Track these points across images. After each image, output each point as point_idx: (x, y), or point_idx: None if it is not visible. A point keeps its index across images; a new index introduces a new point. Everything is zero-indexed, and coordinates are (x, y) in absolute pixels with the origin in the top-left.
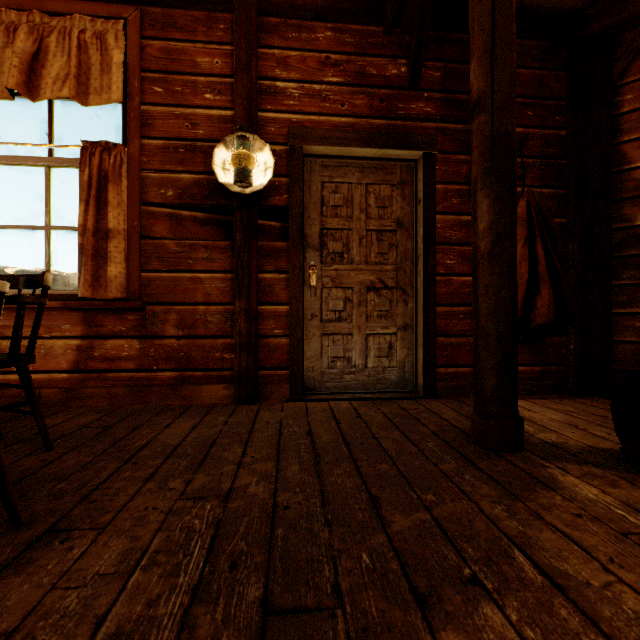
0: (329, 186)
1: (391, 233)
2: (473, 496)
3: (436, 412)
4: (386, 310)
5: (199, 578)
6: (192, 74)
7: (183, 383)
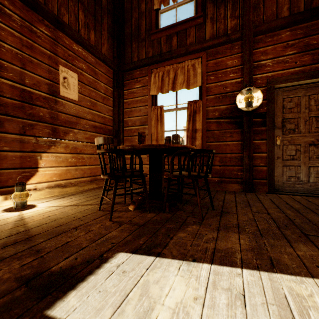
0: (286, 99)
1: None
2: None
3: None
4: None
5: (277, 226)
6: (225, 69)
7: (221, 182)
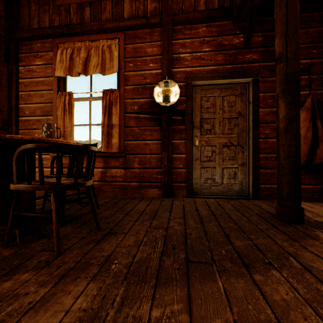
0: (204, 99)
1: (235, 119)
2: (273, 238)
3: (258, 205)
4: (232, 156)
5: (162, 250)
6: (144, 56)
7: (141, 187)
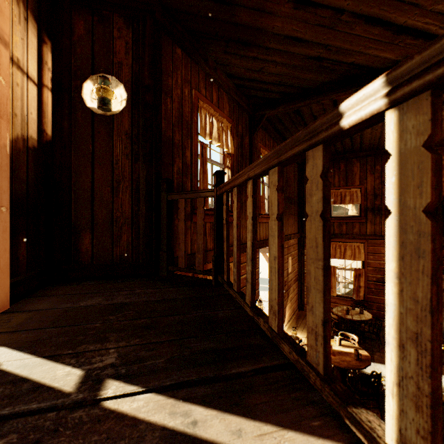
0: None
1: None
2: None
3: None
4: None
5: None
6: (379, 254)
7: (377, 320)
